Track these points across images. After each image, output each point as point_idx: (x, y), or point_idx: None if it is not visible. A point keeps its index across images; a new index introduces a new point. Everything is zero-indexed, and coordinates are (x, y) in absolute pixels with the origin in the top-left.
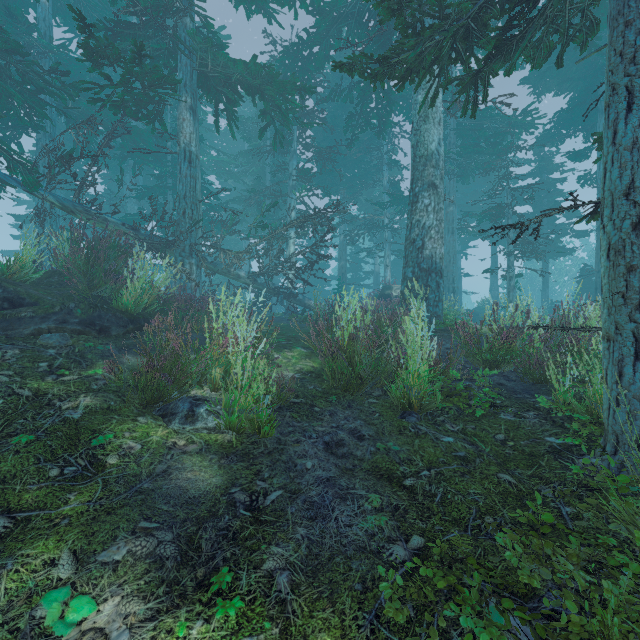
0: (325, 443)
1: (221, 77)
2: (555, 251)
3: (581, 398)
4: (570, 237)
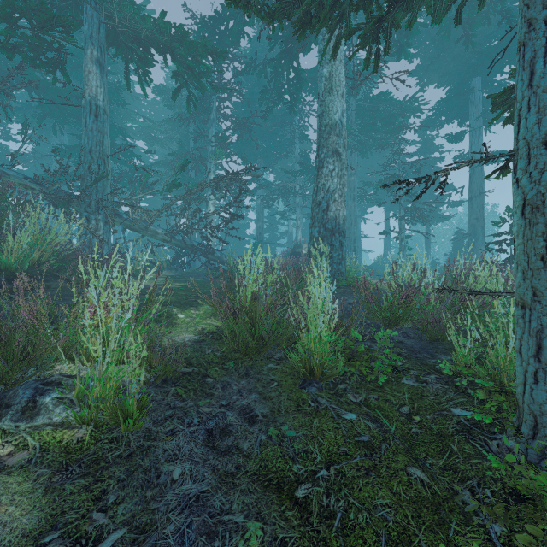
0: (207, 432)
1: (129, 32)
2: (436, 217)
3: (478, 358)
4: (447, 206)
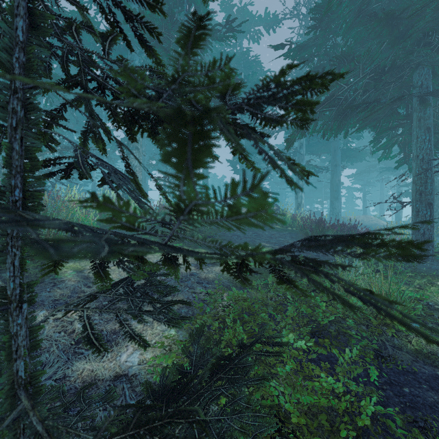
0: None
1: None
2: None
3: None
4: None
